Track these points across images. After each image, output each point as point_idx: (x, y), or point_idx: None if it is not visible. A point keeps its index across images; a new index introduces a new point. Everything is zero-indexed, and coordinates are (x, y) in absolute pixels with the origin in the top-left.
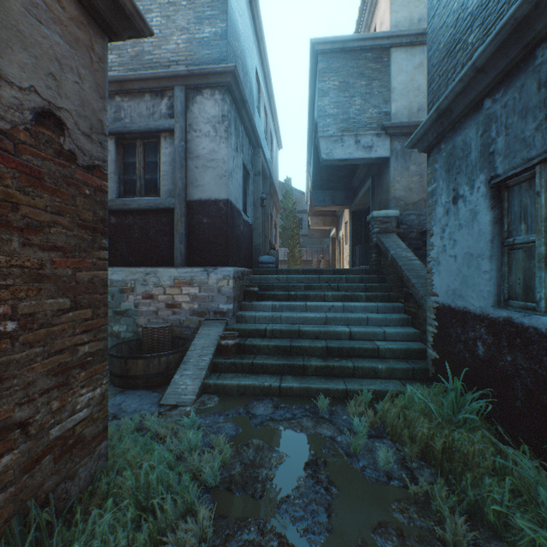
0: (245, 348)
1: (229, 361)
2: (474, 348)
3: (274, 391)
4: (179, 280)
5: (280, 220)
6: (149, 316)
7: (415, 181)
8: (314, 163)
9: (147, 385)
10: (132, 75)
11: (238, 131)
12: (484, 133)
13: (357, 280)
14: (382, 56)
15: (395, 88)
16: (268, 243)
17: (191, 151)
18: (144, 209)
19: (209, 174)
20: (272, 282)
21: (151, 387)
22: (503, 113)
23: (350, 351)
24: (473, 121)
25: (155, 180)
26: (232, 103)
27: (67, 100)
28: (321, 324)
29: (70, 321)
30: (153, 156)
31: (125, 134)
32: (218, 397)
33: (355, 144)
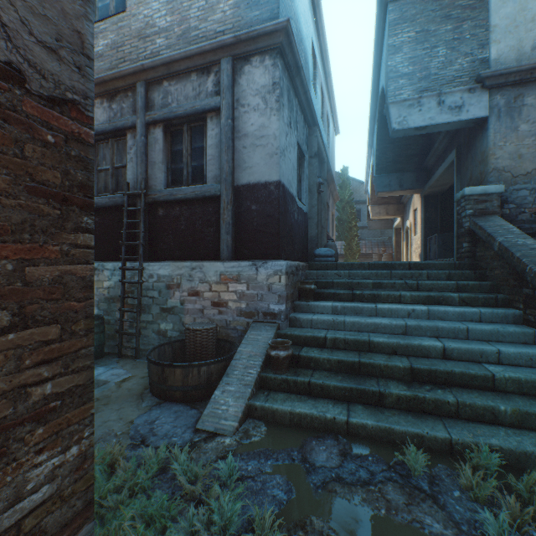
0: (300, 360)
1: (280, 378)
2: None
3: (339, 427)
4: (226, 276)
5: (336, 212)
6: (195, 315)
7: (528, 144)
8: (378, 143)
9: (185, 399)
10: (177, 54)
11: (291, 104)
12: None
13: (443, 277)
14: None
15: (496, 25)
16: (325, 234)
17: (239, 130)
18: (190, 199)
19: (258, 154)
20: (331, 278)
21: (190, 401)
22: None
23: (447, 377)
24: None
25: (202, 167)
26: (285, 70)
27: None
28: (399, 333)
29: (10, 348)
30: (199, 141)
31: (171, 120)
32: (265, 425)
33: (437, 105)
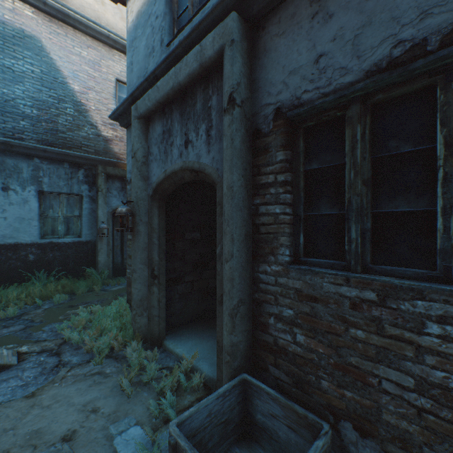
0: None
1: None
2: (27, 258)
3: None
4: None
5: None
6: None
7: None
8: None
9: None
10: None
11: None
12: (35, 171)
13: None
14: None
15: None
16: None
17: None
18: None
19: None
20: None
21: None
22: (49, 171)
23: None
24: (26, 161)
25: None
26: None
27: None
28: None
29: None
30: None
31: None
32: None
33: None
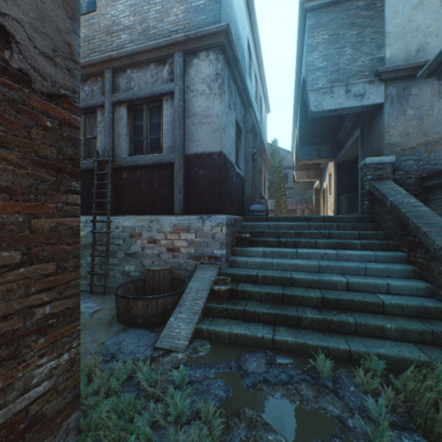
0: (237, 293)
1: (221, 307)
2: None
3: (267, 344)
4: (178, 227)
5: (268, 176)
6: (153, 258)
7: (413, 125)
8: (301, 121)
9: (146, 325)
10: (139, 48)
11: (230, 90)
12: None
13: (349, 228)
14: (375, 2)
15: (389, 32)
16: (258, 193)
17: (189, 110)
18: (149, 165)
19: (204, 130)
20: (262, 229)
21: (150, 326)
22: None
23: (349, 304)
24: None
25: (159, 139)
26: (226, 63)
27: (15, 7)
28: (314, 272)
29: (21, 279)
30: (157, 118)
31: (134, 101)
32: (210, 343)
33: (345, 93)
